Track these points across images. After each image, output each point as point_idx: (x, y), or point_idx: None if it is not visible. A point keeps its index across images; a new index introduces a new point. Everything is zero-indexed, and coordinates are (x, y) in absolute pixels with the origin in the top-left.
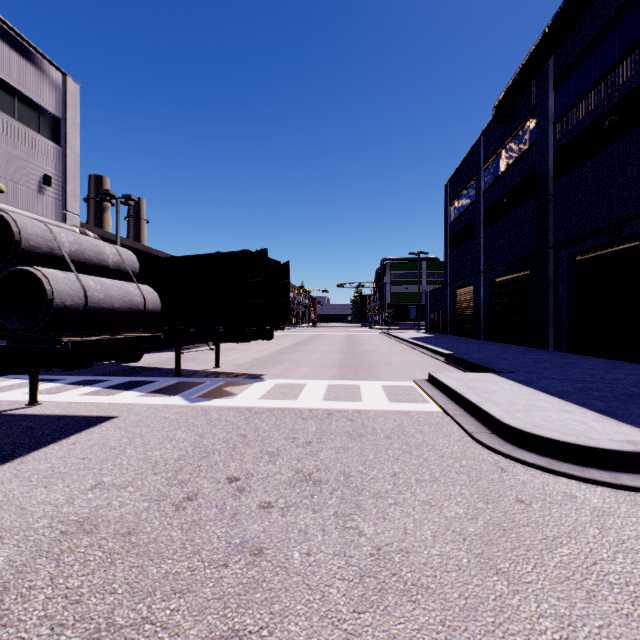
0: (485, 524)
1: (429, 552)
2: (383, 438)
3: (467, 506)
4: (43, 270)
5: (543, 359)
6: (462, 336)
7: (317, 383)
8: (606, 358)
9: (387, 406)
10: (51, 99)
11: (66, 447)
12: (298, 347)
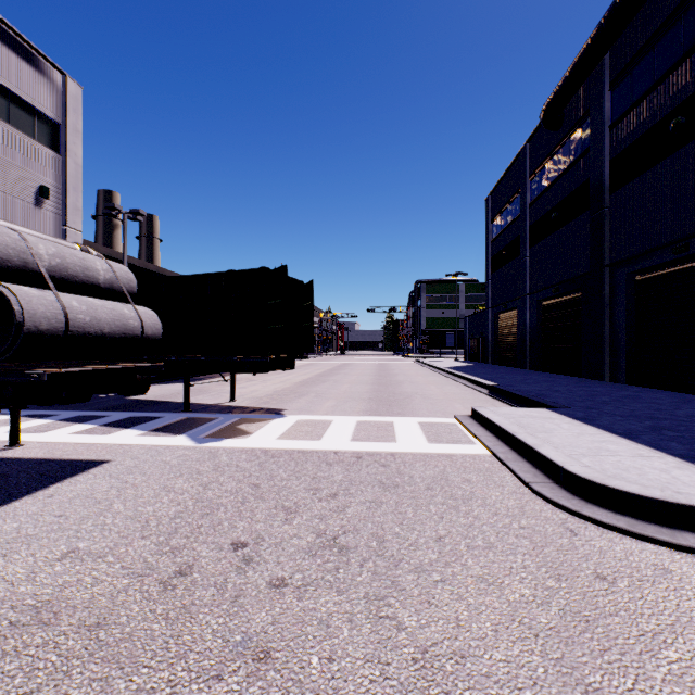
0: (561, 612)
1: (491, 656)
2: (423, 489)
3: (534, 585)
4: (12, 287)
5: (600, 392)
6: (505, 365)
7: (345, 420)
8: (671, 390)
9: (426, 448)
10: (49, 102)
11: (41, 500)
12: (324, 377)
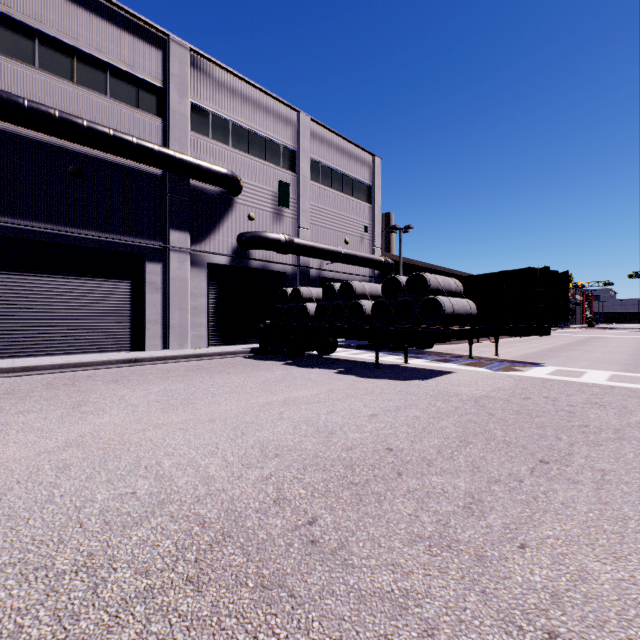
0: None
1: None
2: None
3: None
4: (439, 297)
5: None
6: None
7: (598, 372)
8: None
9: None
10: (367, 176)
11: (446, 378)
12: (571, 347)
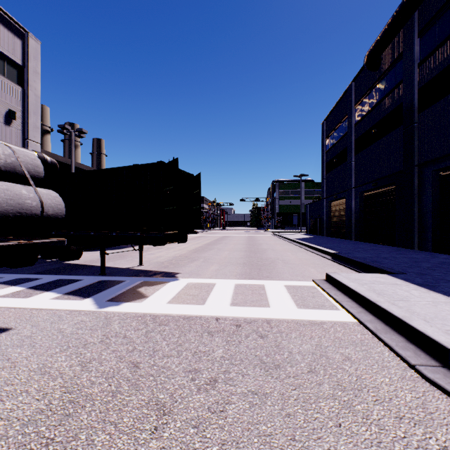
0: None
1: None
2: (306, 372)
3: None
4: None
5: (418, 258)
6: (336, 237)
7: (225, 283)
8: None
9: (297, 314)
10: (15, 51)
11: None
12: (210, 246)
